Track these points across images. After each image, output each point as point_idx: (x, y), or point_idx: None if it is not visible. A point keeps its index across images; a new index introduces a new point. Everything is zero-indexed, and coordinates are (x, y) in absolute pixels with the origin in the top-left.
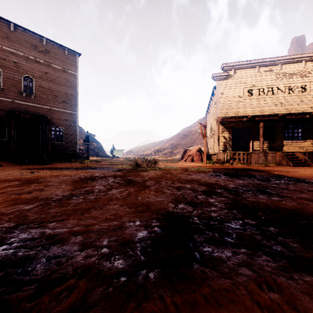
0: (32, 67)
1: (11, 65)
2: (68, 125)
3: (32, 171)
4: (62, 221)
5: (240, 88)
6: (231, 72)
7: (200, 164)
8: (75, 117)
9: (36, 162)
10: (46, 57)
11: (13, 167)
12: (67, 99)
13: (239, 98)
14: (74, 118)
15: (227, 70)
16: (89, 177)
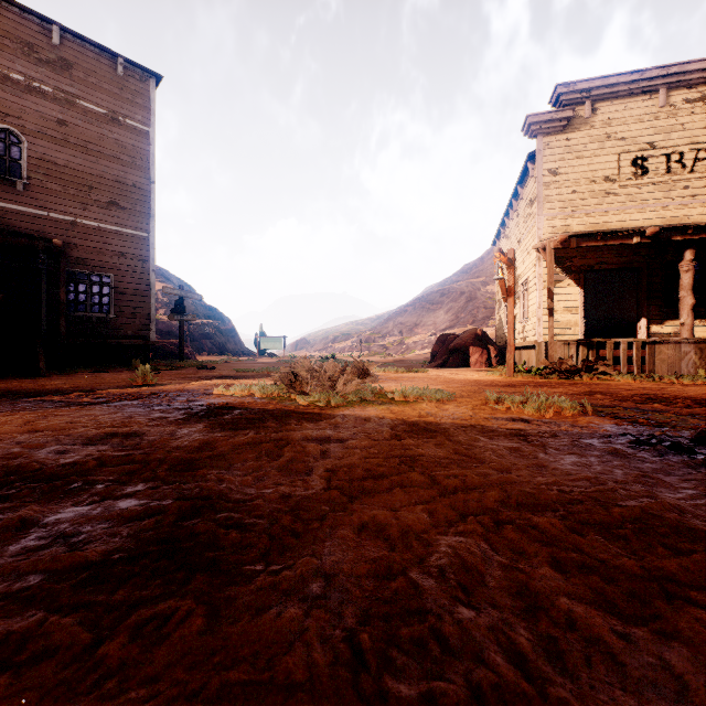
0: (18, 105)
1: None
2: (126, 269)
3: None
4: None
5: (610, 155)
6: (582, 110)
7: (495, 375)
8: (146, 247)
9: (8, 370)
10: (62, 79)
11: None
12: (123, 197)
13: (606, 184)
14: (142, 248)
15: (569, 103)
16: None
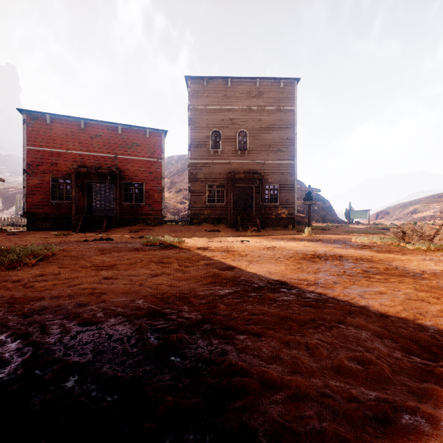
0: (245, 119)
1: (228, 123)
2: (284, 181)
3: (242, 239)
4: (257, 336)
5: None
6: None
7: None
8: (292, 168)
9: (249, 228)
10: (259, 101)
11: (228, 233)
12: (282, 146)
13: None
14: (290, 169)
15: None
16: (309, 254)
